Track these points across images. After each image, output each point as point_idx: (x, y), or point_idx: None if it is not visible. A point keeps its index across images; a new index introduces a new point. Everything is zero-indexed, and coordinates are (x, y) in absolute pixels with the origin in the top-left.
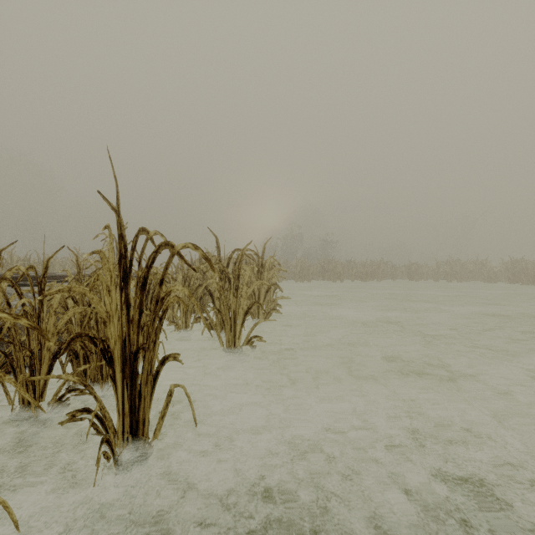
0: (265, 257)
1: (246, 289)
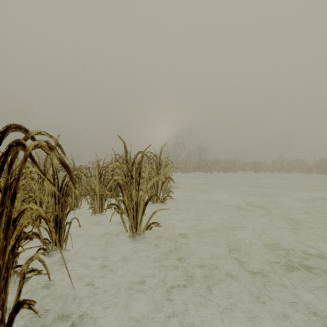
0: (162, 157)
1: (146, 184)
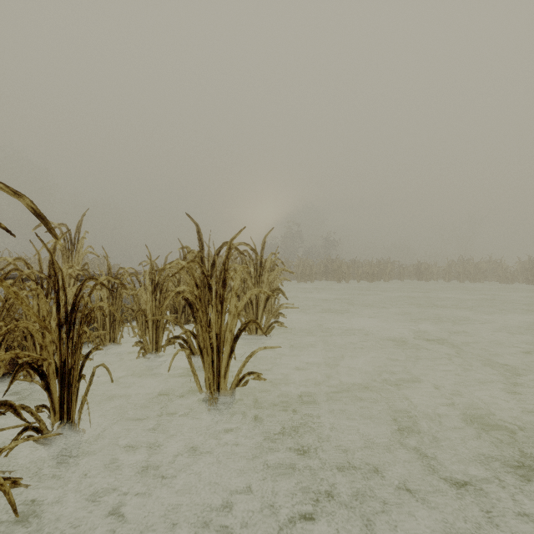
0: (265, 256)
1: (235, 301)
